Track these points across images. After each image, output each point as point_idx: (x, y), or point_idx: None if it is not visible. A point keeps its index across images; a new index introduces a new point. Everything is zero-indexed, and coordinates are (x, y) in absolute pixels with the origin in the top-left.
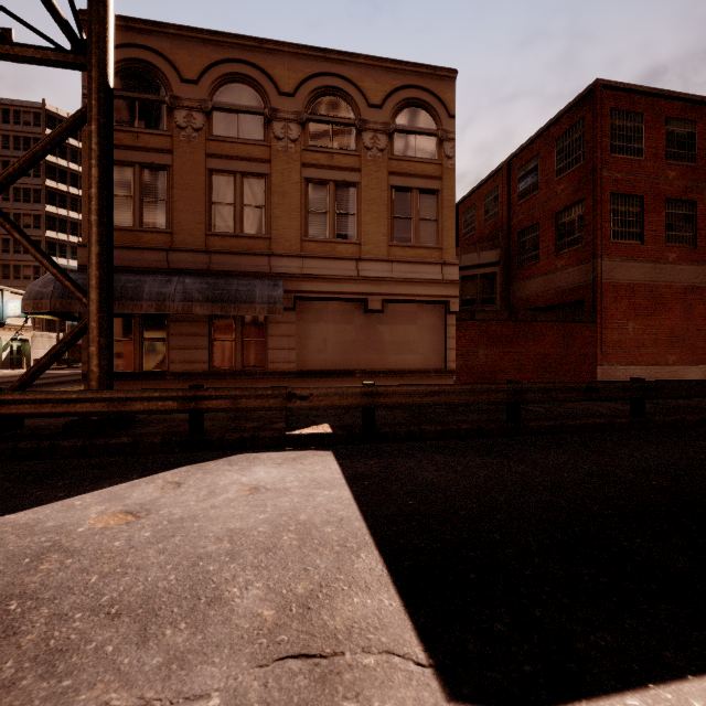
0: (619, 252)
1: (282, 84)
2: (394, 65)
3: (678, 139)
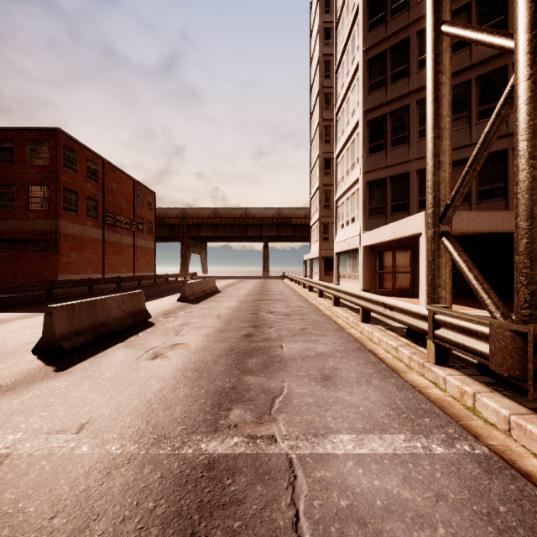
0: (68, 218)
1: None
2: None
3: (92, 170)
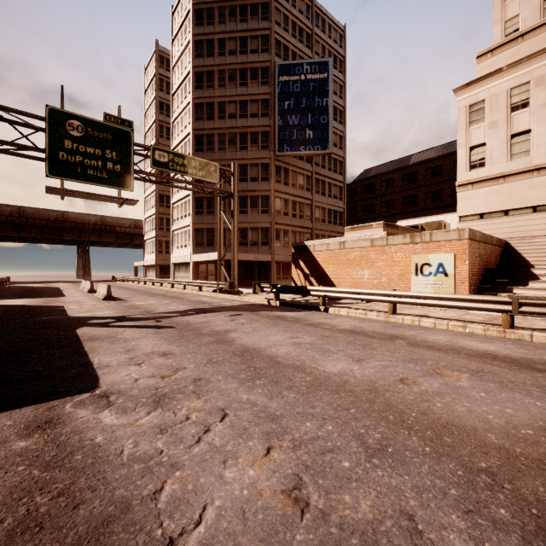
0: None
1: None
2: None
3: None
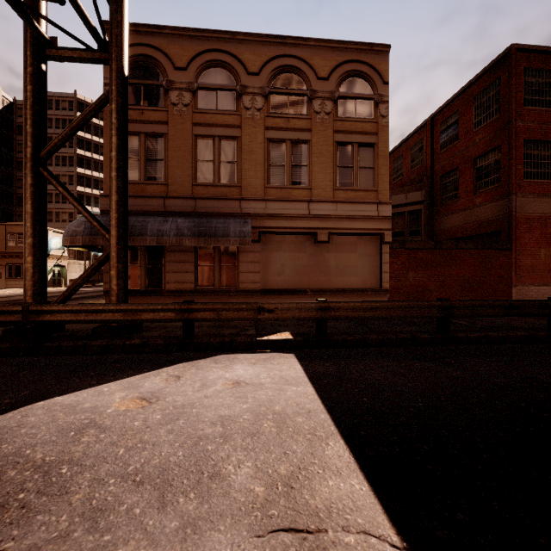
0: (532, 189)
1: (250, 66)
2: (338, 45)
3: None
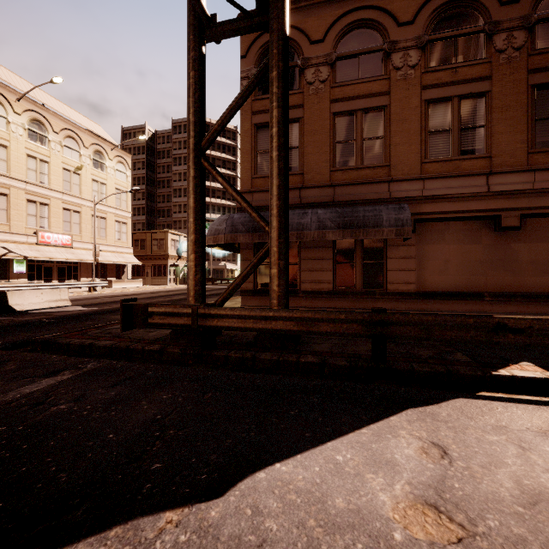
0: None
1: (401, 15)
2: None
3: None
